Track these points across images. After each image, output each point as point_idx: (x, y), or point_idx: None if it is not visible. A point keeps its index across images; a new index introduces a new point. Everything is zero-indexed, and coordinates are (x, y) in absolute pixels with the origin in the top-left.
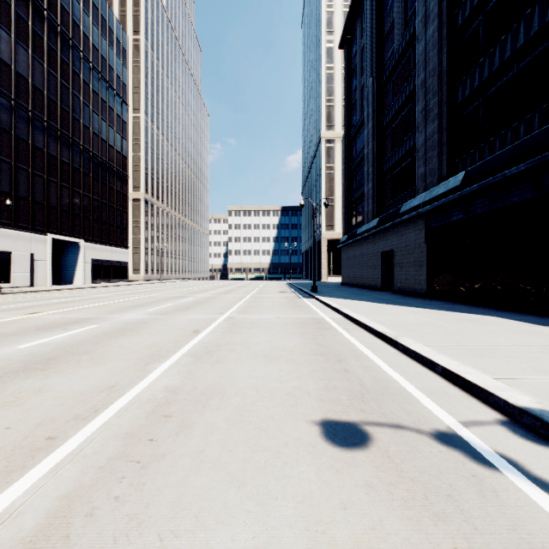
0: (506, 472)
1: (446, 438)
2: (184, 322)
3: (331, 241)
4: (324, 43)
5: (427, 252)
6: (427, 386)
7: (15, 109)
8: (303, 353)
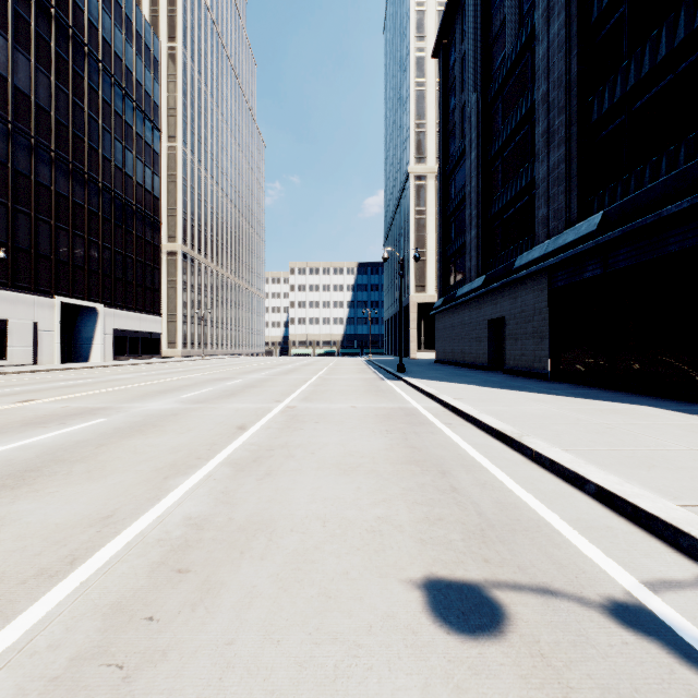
0: None
1: (629, 616)
2: (226, 414)
3: (422, 306)
4: (413, 51)
5: (551, 320)
6: (578, 516)
7: (13, 134)
8: (390, 461)
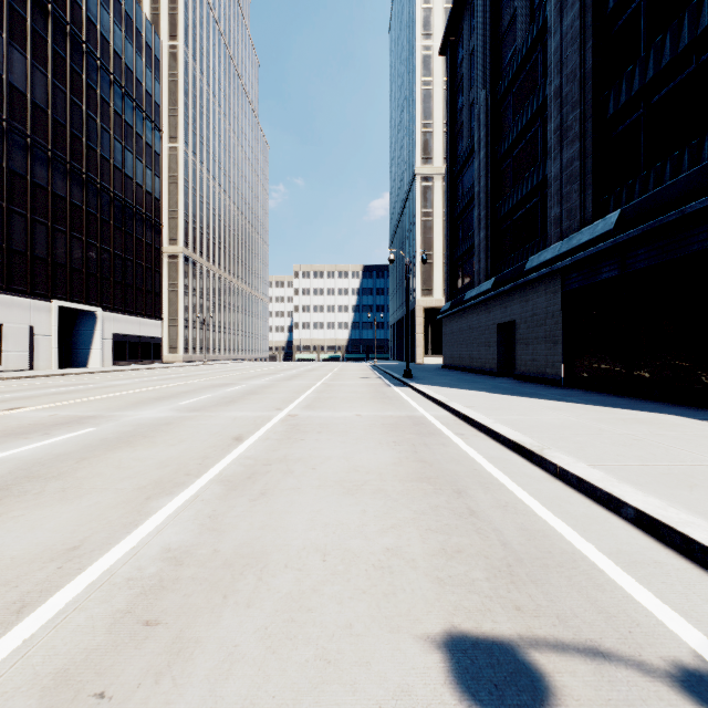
0: None
1: (706, 691)
2: (222, 424)
3: (429, 310)
4: (420, 49)
5: (564, 323)
6: (618, 547)
7: (8, 133)
8: (399, 478)
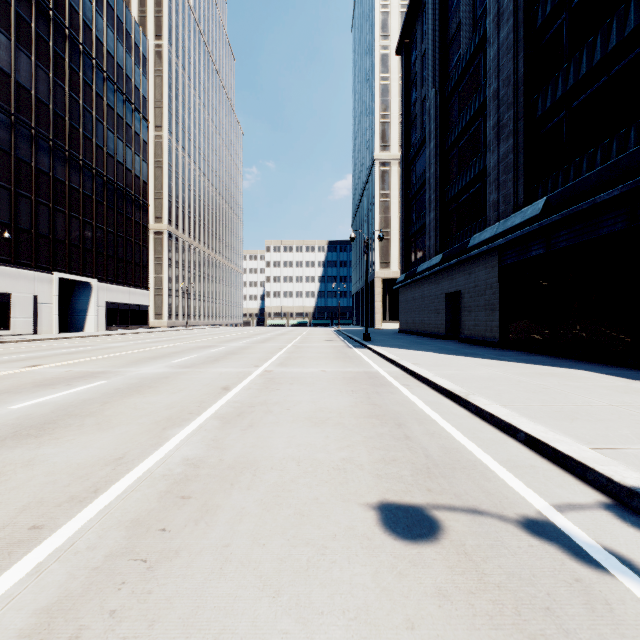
0: (619, 575)
1: (537, 528)
2: (211, 377)
3: (386, 281)
4: (378, 49)
5: (500, 294)
6: (508, 457)
7: (16, 126)
8: (354, 416)
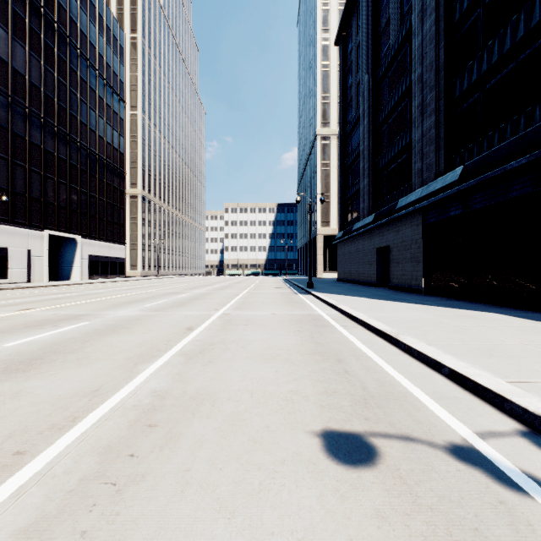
0: (538, 497)
1: (463, 453)
2: (177, 319)
3: (327, 237)
4: (320, 41)
5: (424, 248)
6: (434, 390)
7: (12, 105)
8: (300, 353)
